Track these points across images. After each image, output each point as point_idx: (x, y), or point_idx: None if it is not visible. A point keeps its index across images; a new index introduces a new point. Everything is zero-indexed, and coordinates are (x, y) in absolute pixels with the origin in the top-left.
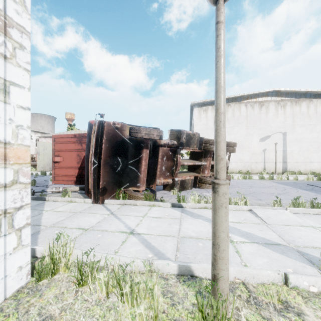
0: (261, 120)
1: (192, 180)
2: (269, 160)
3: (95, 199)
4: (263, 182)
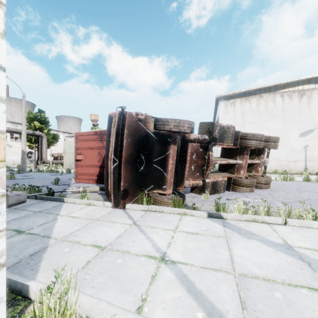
0: (301, 112)
1: (225, 182)
2: (312, 158)
3: (115, 203)
4: (311, 185)
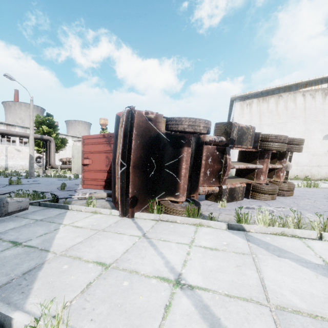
0: (325, 112)
1: (243, 188)
2: None
3: (123, 212)
4: None
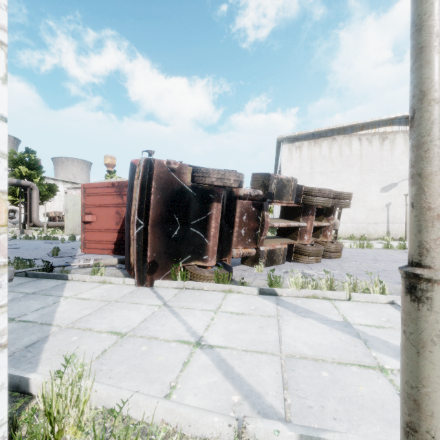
0: (382, 161)
1: (285, 250)
2: (395, 219)
3: (140, 280)
4: (391, 253)
